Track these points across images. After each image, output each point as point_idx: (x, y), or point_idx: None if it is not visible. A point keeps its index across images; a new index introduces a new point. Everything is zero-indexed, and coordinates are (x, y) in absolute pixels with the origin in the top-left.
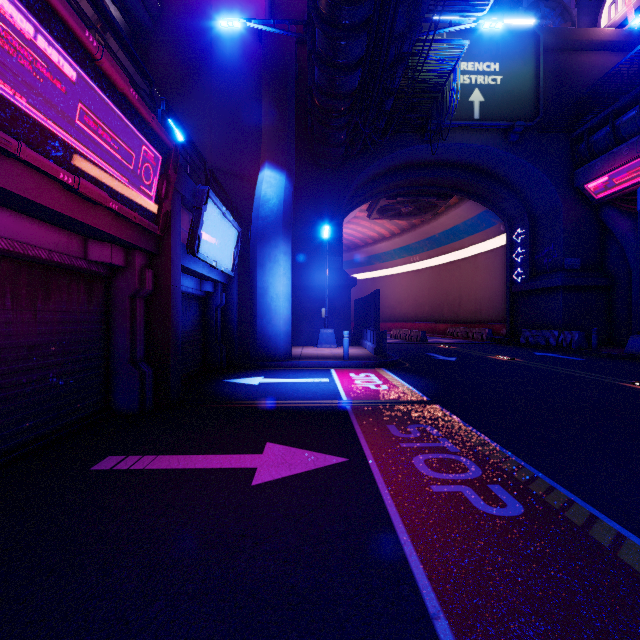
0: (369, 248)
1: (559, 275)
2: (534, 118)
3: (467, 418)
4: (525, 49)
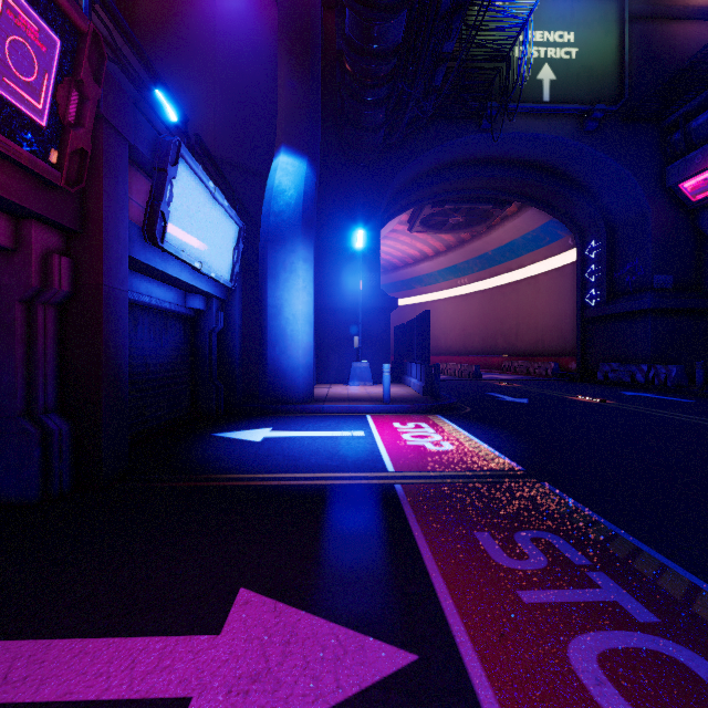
0: (409, 269)
1: (647, 296)
2: (617, 101)
3: (610, 513)
4: (606, 15)
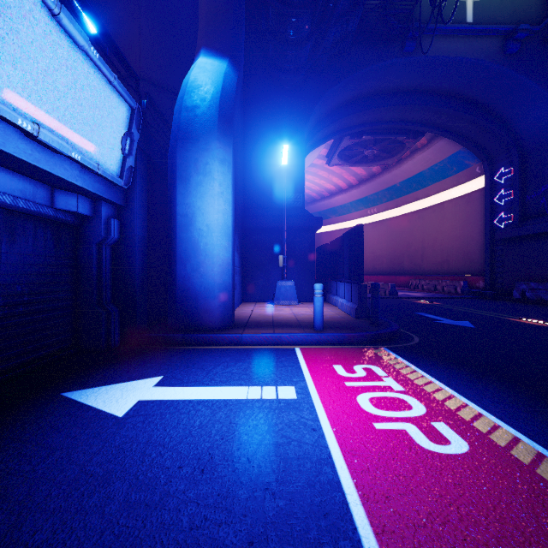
0: (325, 201)
1: None
2: (540, 21)
3: None
4: None
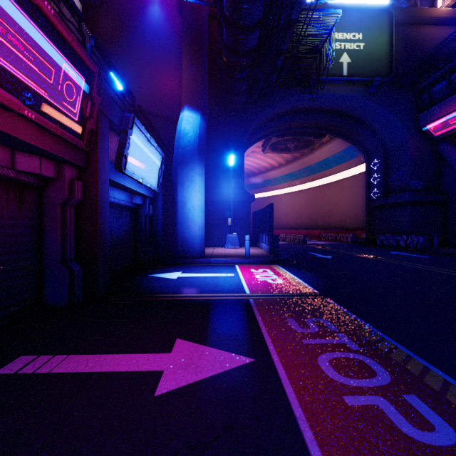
0: (263, 175)
1: (407, 193)
2: (388, 75)
3: (356, 311)
4: (381, 23)
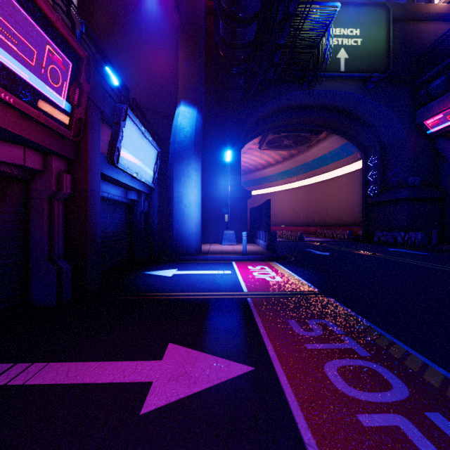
0: (259, 172)
1: (404, 190)
2: (386, 71)
3: (361, 311)
4: (379, 18)
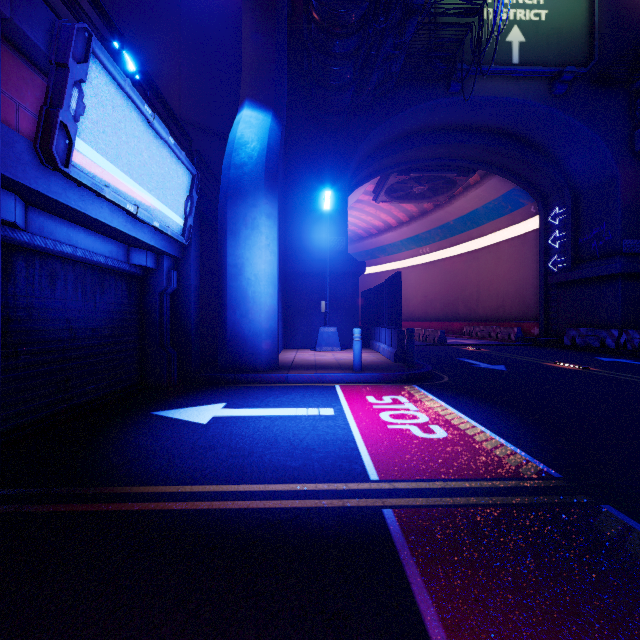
0: (373, 239)
1: (616, 260)
2: (587, 63)
3: None
4: None
